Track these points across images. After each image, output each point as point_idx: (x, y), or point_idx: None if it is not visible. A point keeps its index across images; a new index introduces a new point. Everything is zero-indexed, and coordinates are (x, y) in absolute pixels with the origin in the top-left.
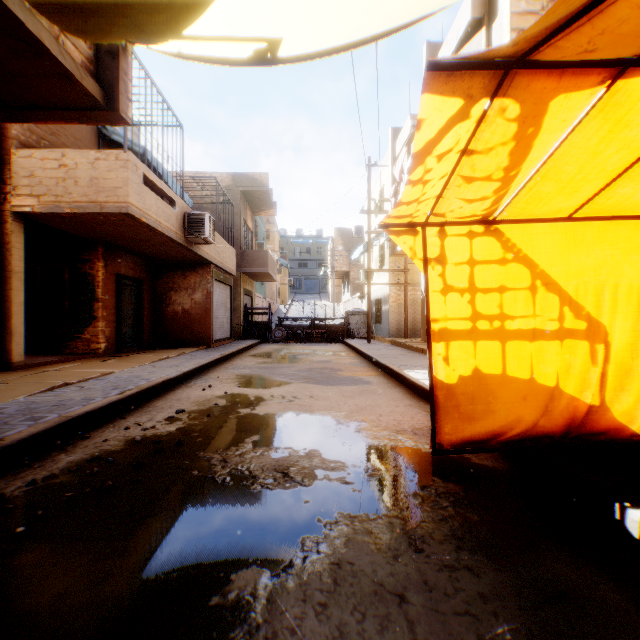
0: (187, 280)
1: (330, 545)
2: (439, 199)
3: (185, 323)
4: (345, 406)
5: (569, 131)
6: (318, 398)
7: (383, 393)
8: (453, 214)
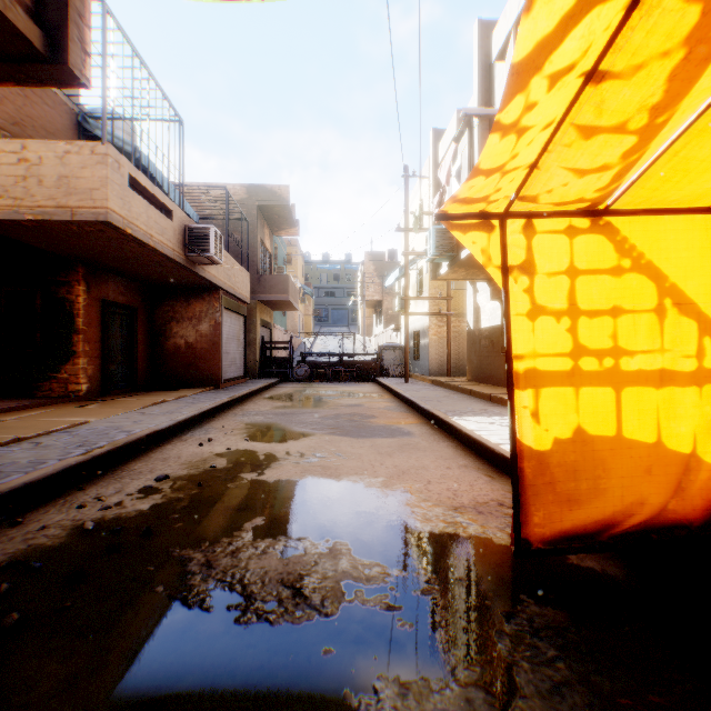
0: (191, 308)
1: None
2: (533, 170)
3: (189, 359)
4: (382, 468)
5: None
6: (347, 456)
7: (429, 448)
8: (550, 197)
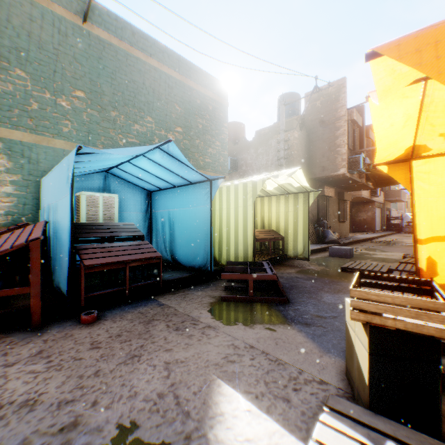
0: (364, 208)
1: None
2: None
3: (363, 224)
4: None
5: None
6: None
7: None
8: None
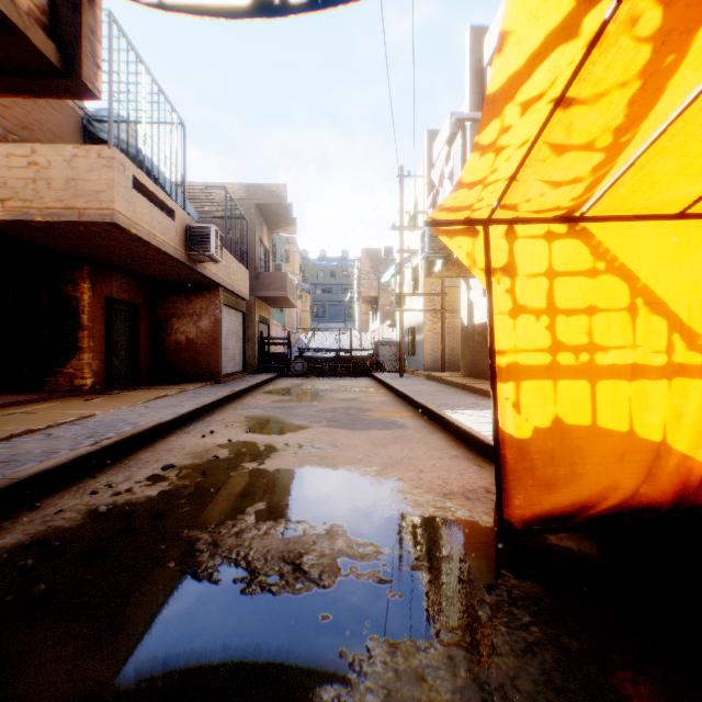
0: (192, 305)
1: None
2: (512, 182)
3: (190, 355)
4: (376, 458)
5: None
6: (343, 447)
7: (422, 440)
8: (529, 205)
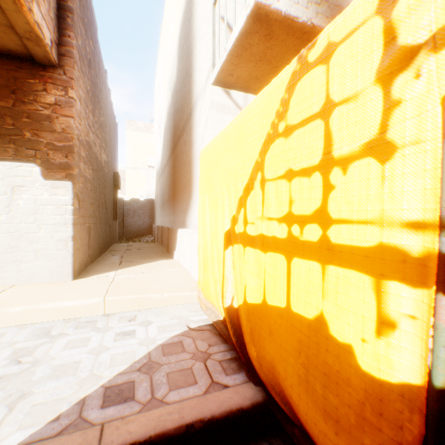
0: None
1: None
2: None
3: None
4: None
5: None
6: None
7: None
8: None
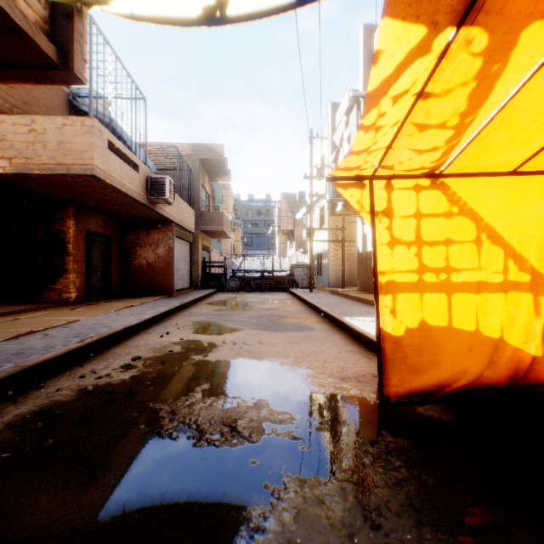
0: (151, 237)
1: (278, 520)
2: (389, 150)
3: (149, 275)
4: (291, 352)
5: (534, 71)
6: (266, 344)
7: (326, 339)
8: (401, 166)
